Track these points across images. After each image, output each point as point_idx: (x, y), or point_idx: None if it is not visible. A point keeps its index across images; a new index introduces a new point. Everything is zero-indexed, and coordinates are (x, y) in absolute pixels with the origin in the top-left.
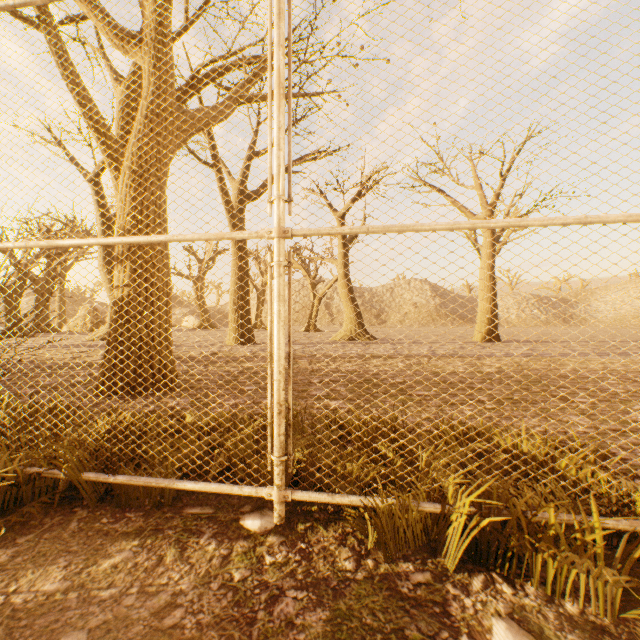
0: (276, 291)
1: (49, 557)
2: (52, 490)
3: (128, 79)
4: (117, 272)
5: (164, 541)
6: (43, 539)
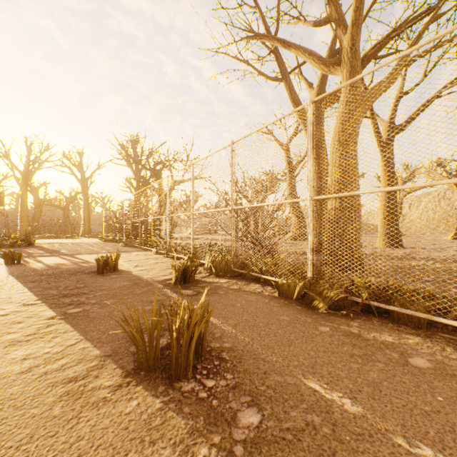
0: None
1: (376, 330)
2: (350, 306)
3: (318, 84)
4: (330, 201)
5: (437, 342)
6: (366, 323)
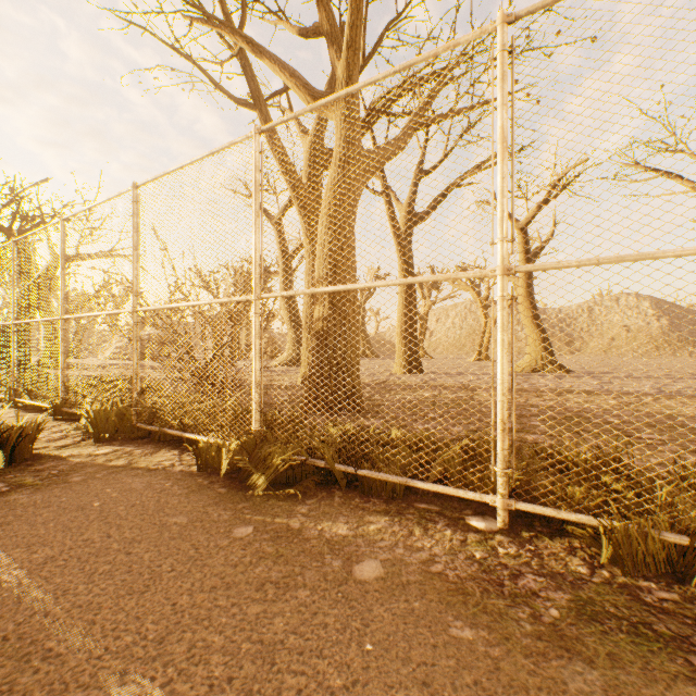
0: (499, 322)
1: (332, 515)
2: (312, 474)
3: (313, 131)
4: (317, 306)
5: (408, 521)
6: (322, 504)
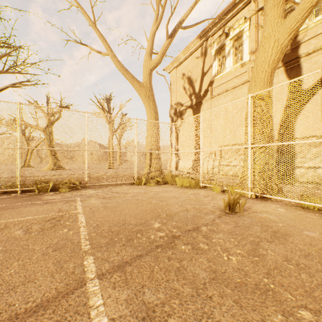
0: (19, 157)
1: None
2: None
3: None
4: None
5: None
6: None
